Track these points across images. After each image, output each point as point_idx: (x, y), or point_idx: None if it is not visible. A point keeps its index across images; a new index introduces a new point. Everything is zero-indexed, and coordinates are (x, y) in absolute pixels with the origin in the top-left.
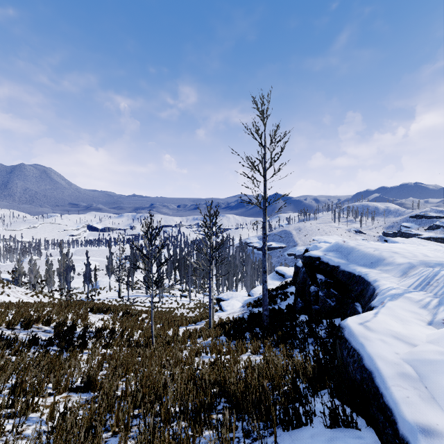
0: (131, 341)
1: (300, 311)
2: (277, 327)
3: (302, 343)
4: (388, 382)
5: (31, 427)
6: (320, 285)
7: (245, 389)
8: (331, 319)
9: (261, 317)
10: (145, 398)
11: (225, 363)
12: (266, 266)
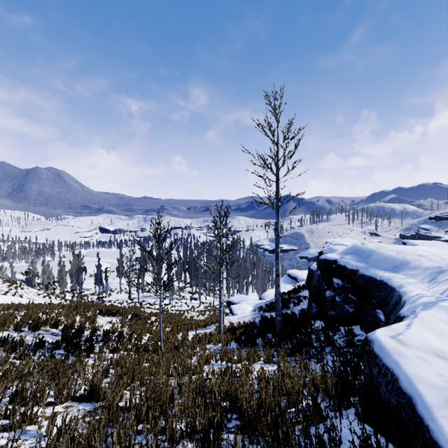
0: (139, 345)
1: (315, 316)
2: (291, 334)
3: (319, 352)
4: (434, 412)
5: (27, 441)
6: (337, 290)
7: (260, 407)
8: (350, 327)
9: (274, 322)
10: (149, 413)
11: (237, 373)
12: (279, 269)
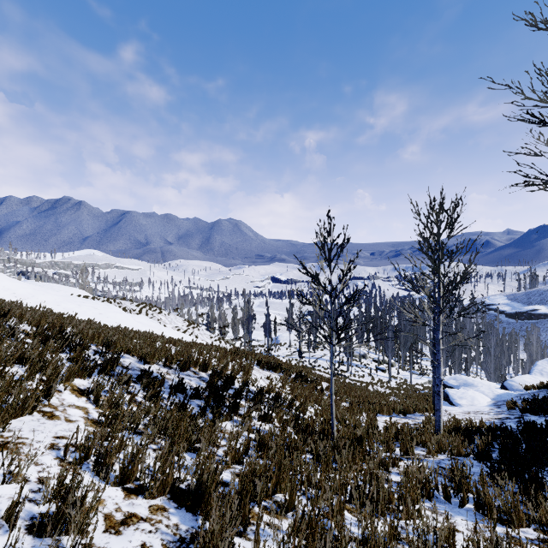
0: (301, 419)
1: None
2: None
3: None
4: None
5: None
6: None
7: None
8: None
9: None
10: None
11: None
12: None
